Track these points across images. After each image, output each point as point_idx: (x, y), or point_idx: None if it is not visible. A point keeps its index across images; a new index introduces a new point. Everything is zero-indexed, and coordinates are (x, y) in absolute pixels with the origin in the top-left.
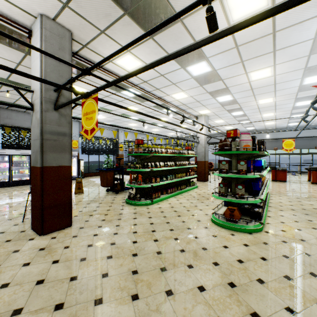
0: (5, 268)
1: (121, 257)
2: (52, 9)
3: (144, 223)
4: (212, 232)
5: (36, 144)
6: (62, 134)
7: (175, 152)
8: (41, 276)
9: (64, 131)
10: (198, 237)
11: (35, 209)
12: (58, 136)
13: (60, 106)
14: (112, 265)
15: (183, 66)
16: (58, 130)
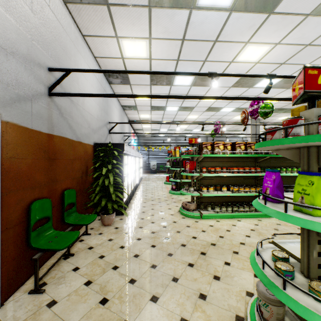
0: None
1: None
2: None
3: None
4: None
5: None
6: None
7: None
8: None
9: None
10: None
11: None
12: None
13: None
14: None
15: None
16: None
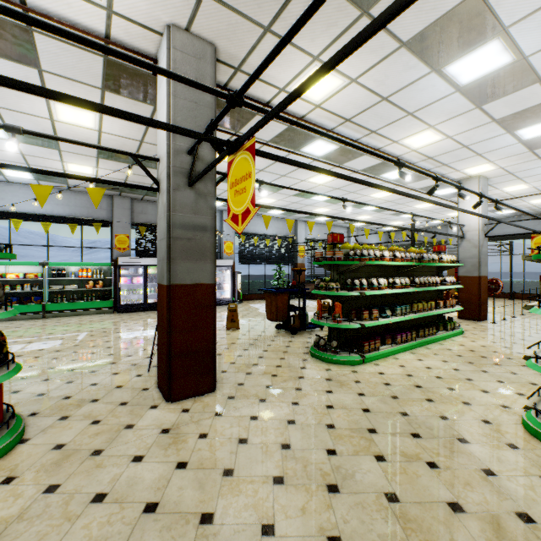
0: (108, 458)
1: (301, 488)
2: (184, 9)
3: (350, 407)
4: (537, 464)
5: (162, 247)
6: (200, 228)
7: (411, 257)
8: (155, 493)
9: (204, 222)
10: (497, 475)
11: (161, 355)
12: (194, 233)
13: (195, 178)
14: (283, 504)
15: (436, 66)
16: (193, 221)
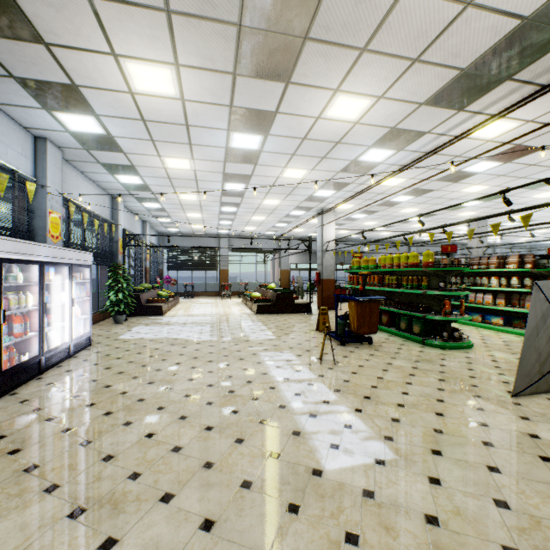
0: None
1: None
2: None
3: None
4: None
5: None
6: None
7: None
8: None
9: None
10: None
11: None
12: None
13: None
14: None
15: (486, 159)
16: None
